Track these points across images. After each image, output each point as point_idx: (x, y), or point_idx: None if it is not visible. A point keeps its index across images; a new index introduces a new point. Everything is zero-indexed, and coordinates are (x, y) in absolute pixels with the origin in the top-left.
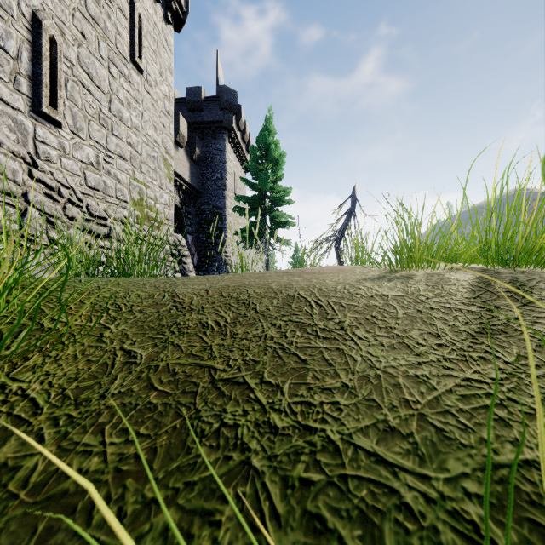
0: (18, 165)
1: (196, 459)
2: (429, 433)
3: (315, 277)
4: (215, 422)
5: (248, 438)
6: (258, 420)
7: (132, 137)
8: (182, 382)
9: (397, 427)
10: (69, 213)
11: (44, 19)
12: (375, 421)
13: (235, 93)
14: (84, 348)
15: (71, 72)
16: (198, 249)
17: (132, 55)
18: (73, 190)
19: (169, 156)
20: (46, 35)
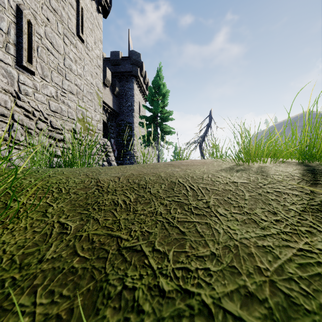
0: (8, 97)
1: (102, 320)
2: (280, 298)
3: (188, 168)
4: (118, 285)
5: (142, 301)
6: (150, 283)
7: (77, 81)
8: (97, 249)
9: (254, 291)
10: (39, 126)
11: (24, 9)
12: (237, 286)
13: (139, 54)
14: (33, 221)
15: (41, 42)
16: (117, 147)
17: (77, 32)
18: (42, 112)
19: (99, 92)
20: (25, 19)
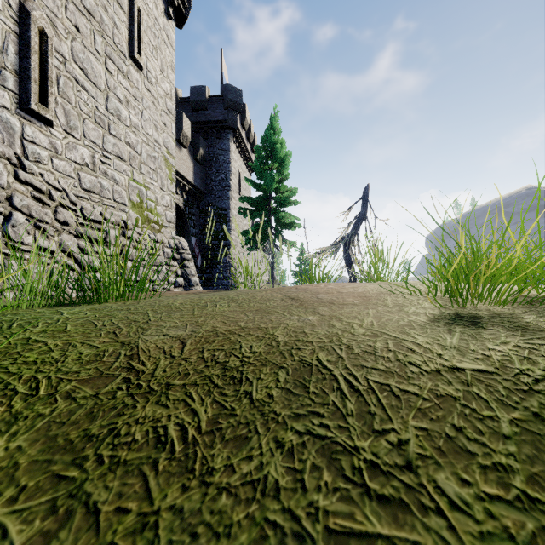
0: (2, 167)
1: None
2: None
3: (335, 313)
4: None
5: None
6: None
7: (131, 136)
8: None
9: None
10: (61, 217)
11: (33, 9)
12: None
13: (239, 91)
14: None
15: (64, 68)
16: (202, 250)
17: (131, 51)
18: (66, 192)
19: (170, 156)
20: (35, 27)
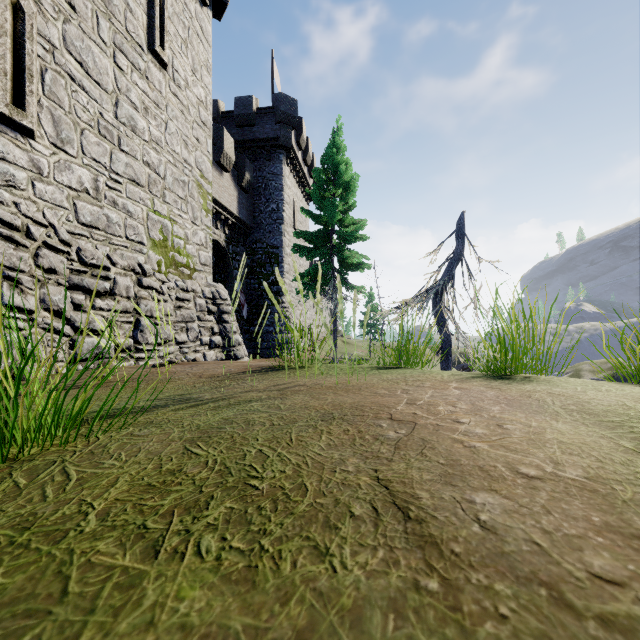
0: None
1: None
2: None
3: None
4: None
5: None
6: None
7: (151, 155)
8: None
9: None
10: (44, 263)
11: None
12: None
13: (294, 102)
14: None
15: (52, 58)
16: (249, 298)
17: (150, 43)
18: (54, 229)
19: (205, 181)
20: None
